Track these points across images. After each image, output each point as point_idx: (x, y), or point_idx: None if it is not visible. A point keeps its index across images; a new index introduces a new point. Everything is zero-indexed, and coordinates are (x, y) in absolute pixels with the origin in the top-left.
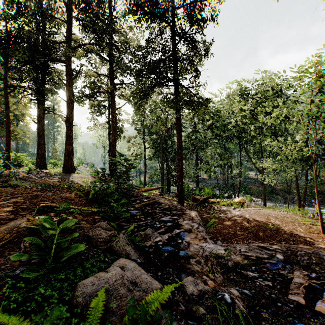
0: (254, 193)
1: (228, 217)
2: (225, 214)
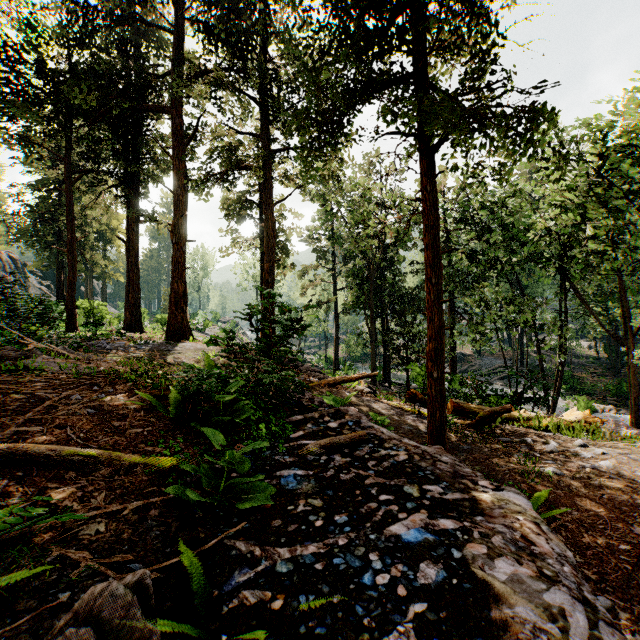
0: (593, 392)
1: (582, 480)
2: (566, 465)
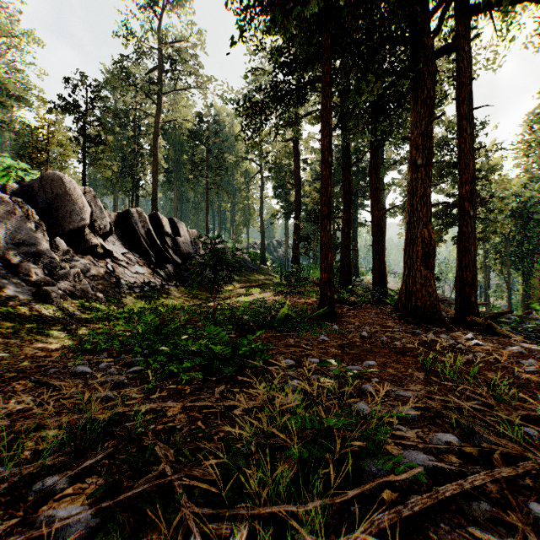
0: None
1: None
2: None
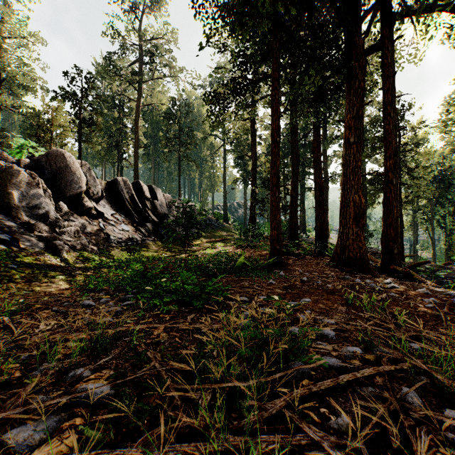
0: None
1: None
2: None
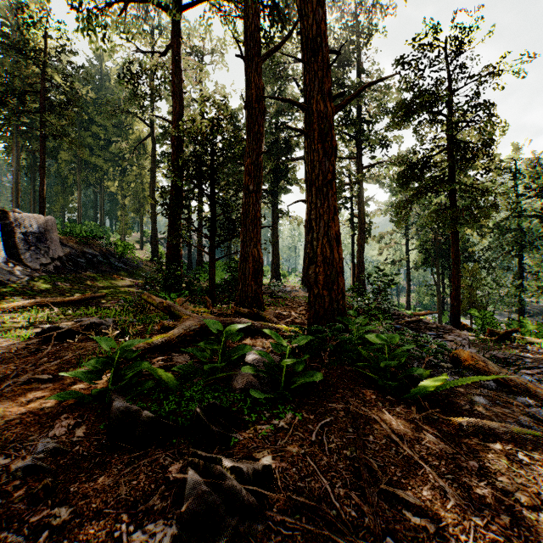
0: None
1: None
2: (540, 356)
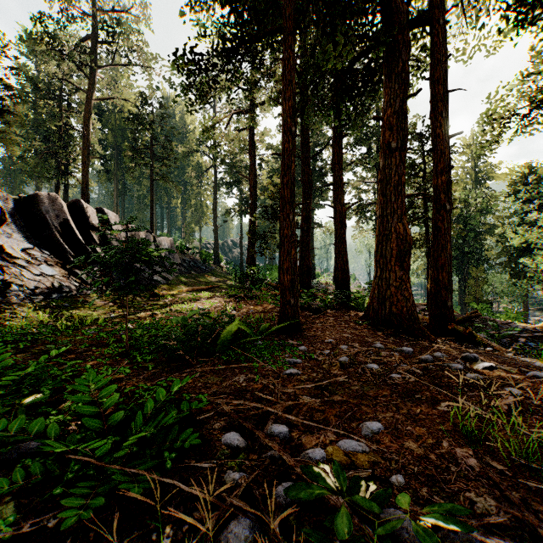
0: None
1: None
2: None
